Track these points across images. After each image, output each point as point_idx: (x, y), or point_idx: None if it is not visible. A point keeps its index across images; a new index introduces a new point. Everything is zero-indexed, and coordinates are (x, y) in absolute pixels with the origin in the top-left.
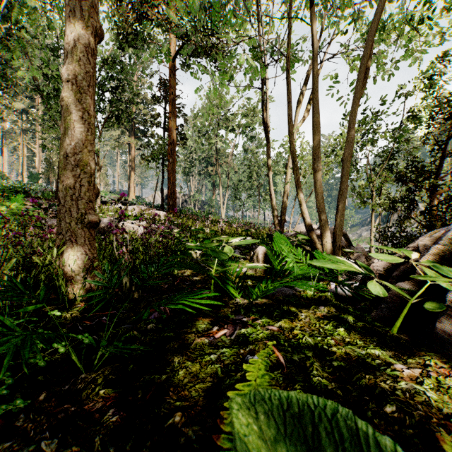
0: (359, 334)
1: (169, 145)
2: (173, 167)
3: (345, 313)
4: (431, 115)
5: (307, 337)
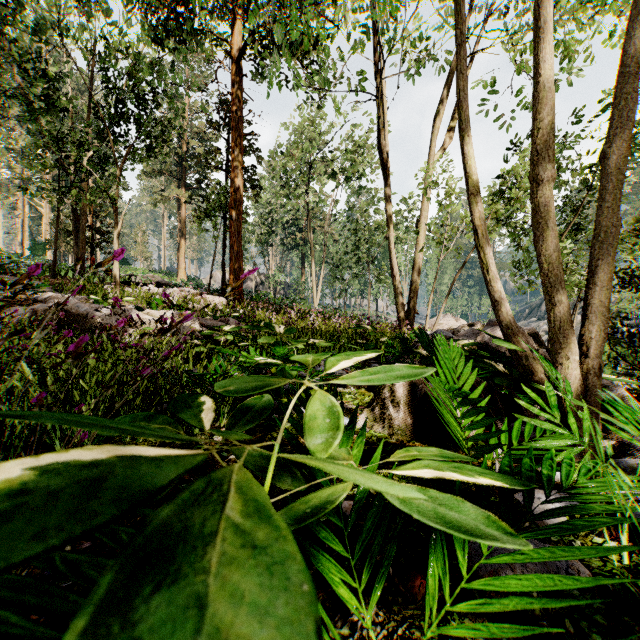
0: None
1: (232, 194)
2: (238, 228)
3: None
4: None
5: None
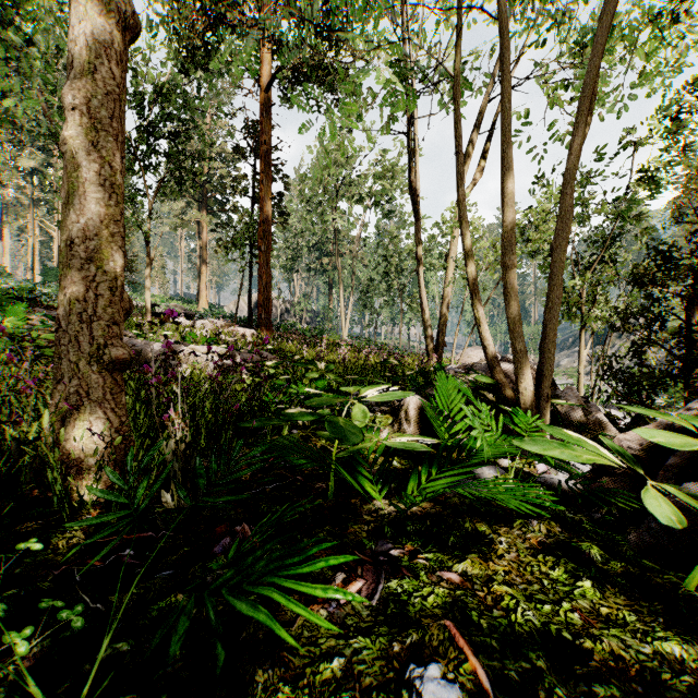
0: (621, 593)
1: (261, 225)
2: (267, 259)
3: (579, 537)
4: (688, 174)
5: (525, 609)
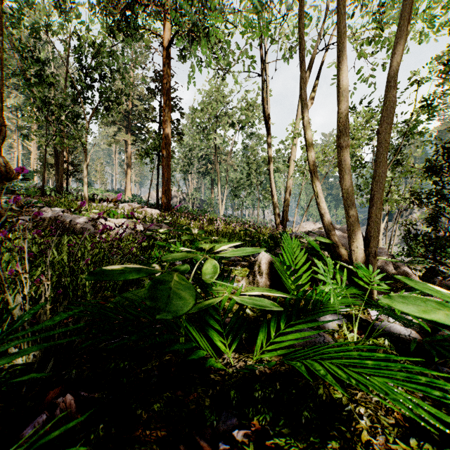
0: None
1: (164, 139)
2: (167, 163)
3: (445, 405)
4: None
5: None
